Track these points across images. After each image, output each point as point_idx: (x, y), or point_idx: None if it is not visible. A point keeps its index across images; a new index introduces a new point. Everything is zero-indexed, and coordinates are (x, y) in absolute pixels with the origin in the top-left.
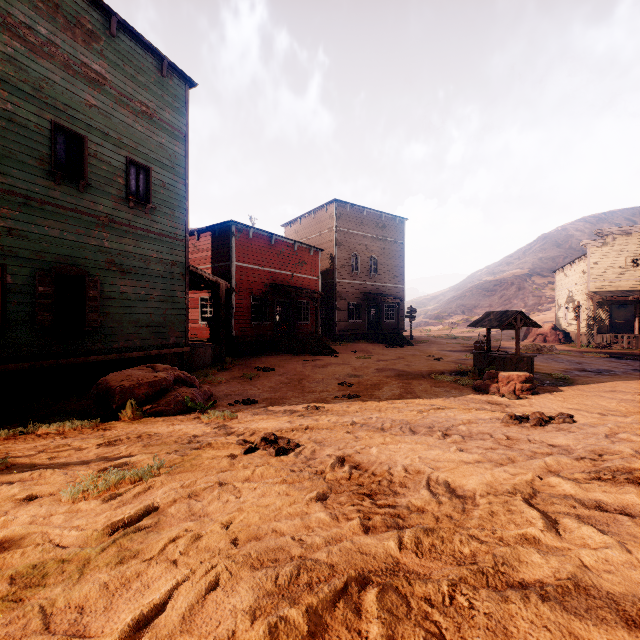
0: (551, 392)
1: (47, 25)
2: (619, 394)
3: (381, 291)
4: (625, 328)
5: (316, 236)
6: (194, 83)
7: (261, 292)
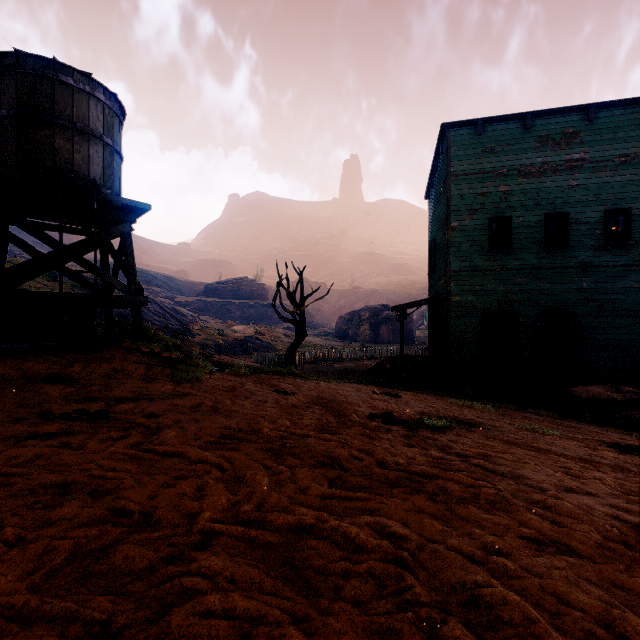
0: None
1: (541, 154)
2: None
3: None
4: None
5: None
6: None
7: None
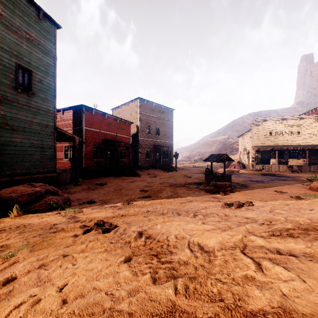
0: (239, 191)
1: None
2: (266, 191)
3: (162, 144)
4: (266, 162)
5: (129, 115)
6: (59, 26)
7: (99, 143)
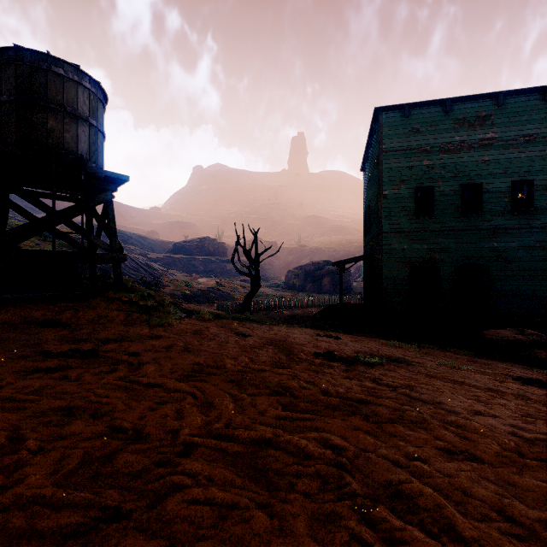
0: None
1: (459, 134)
2: None
3: None
4: None
5: None
6: None
7: None
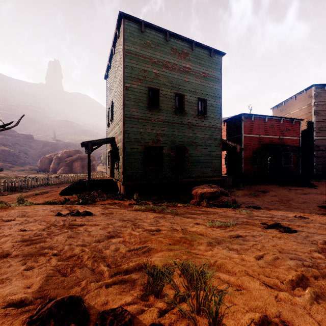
0: None
1: (173, 58)
2: None
3: None
4: None
5: (297, 111)
6: (224, 53)
7: (258, 149)
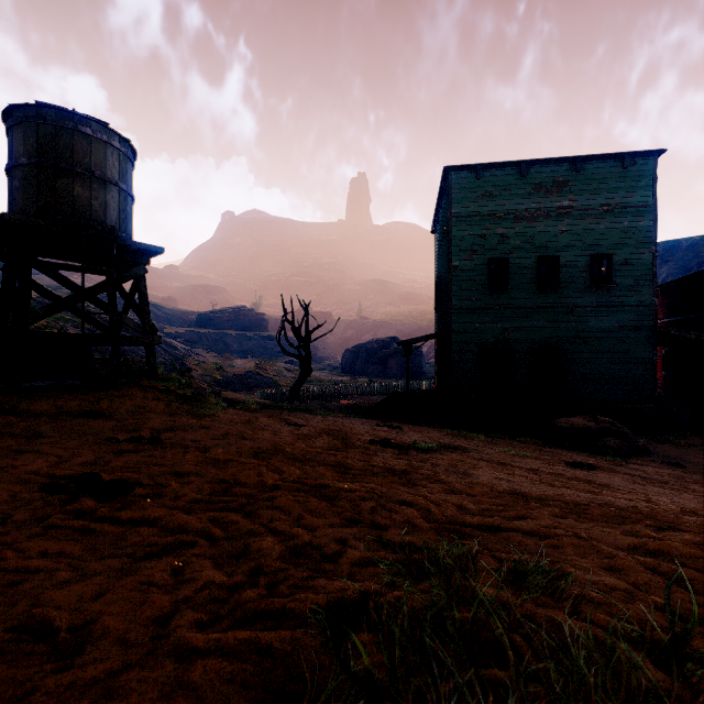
0: None
1: (535, 200)
2: None
3: None
4: None
5: None
6: (661, 151)
7: None
